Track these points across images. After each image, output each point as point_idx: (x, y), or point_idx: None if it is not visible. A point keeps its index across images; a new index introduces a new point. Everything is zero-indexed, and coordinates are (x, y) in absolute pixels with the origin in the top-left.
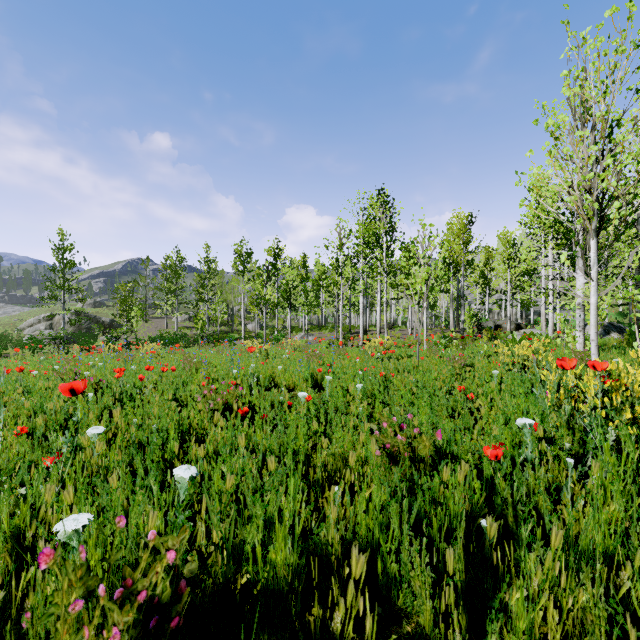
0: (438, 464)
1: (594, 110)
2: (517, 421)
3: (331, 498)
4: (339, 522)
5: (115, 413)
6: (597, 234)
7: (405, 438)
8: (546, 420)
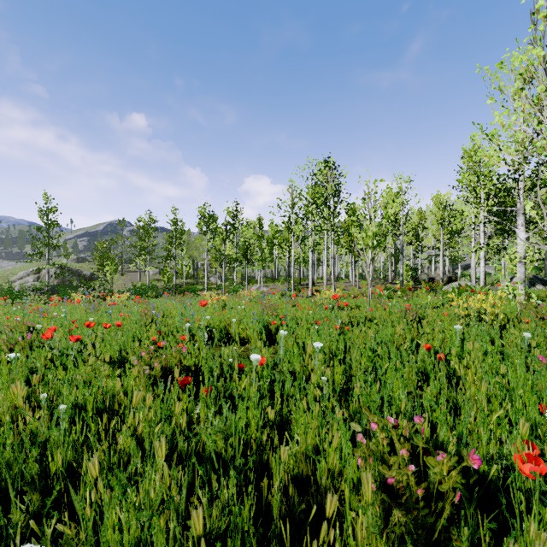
0: (467, 502)
1: None
2: None
3: None
4: None
5: (15, 390)
6: None
7: (407, 452)
8: None
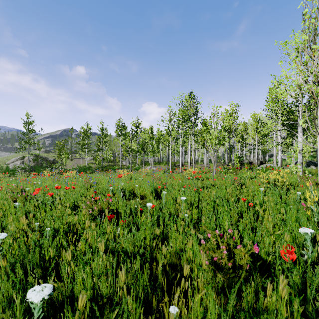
0: (253, 270)
1: None
2: (301, 230)
3: None
4: None
5: (22, 220)
6: None
7: (225, 247)
8: None
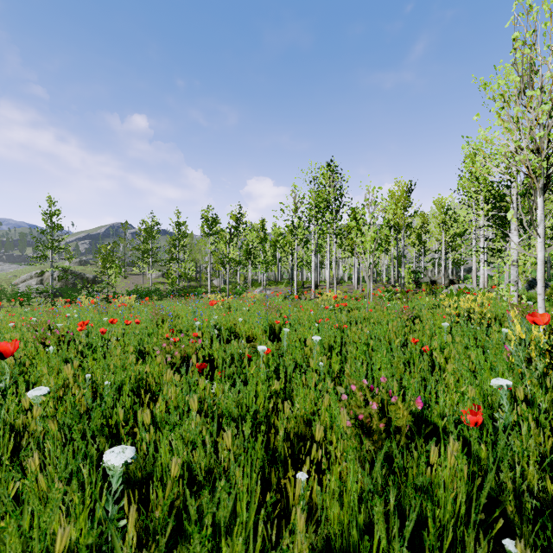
0: (416, 435)
1: (541, 73)
2: (493, 381)
3: (298, 493)
4: (304, 505)
5: (67, 370)
6: (543, 193)
7: (376, 404)
8: (523, 380)
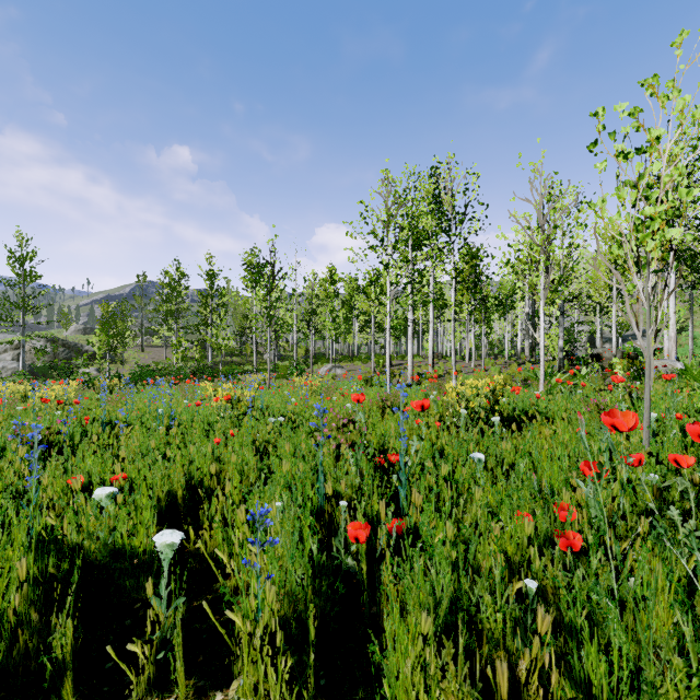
0: None
1: None
2: None
3: None
4: None
5: None
6: None
7: None
8: None
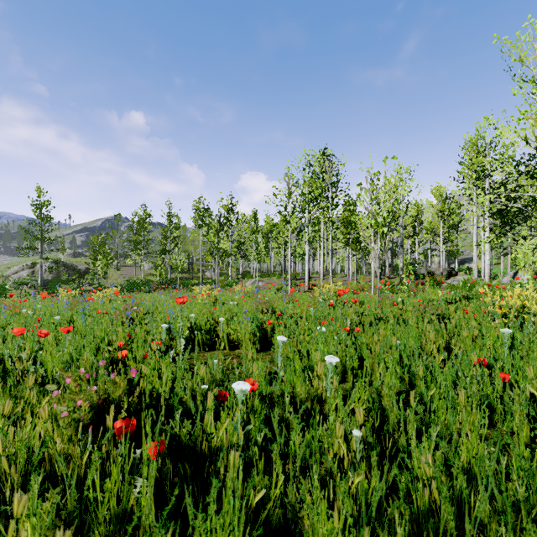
0: None
1: None
2: None
3: None
4: None
5: None
6: None
7: None
8: None
